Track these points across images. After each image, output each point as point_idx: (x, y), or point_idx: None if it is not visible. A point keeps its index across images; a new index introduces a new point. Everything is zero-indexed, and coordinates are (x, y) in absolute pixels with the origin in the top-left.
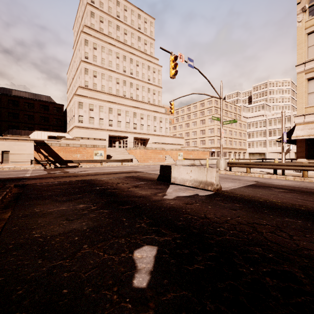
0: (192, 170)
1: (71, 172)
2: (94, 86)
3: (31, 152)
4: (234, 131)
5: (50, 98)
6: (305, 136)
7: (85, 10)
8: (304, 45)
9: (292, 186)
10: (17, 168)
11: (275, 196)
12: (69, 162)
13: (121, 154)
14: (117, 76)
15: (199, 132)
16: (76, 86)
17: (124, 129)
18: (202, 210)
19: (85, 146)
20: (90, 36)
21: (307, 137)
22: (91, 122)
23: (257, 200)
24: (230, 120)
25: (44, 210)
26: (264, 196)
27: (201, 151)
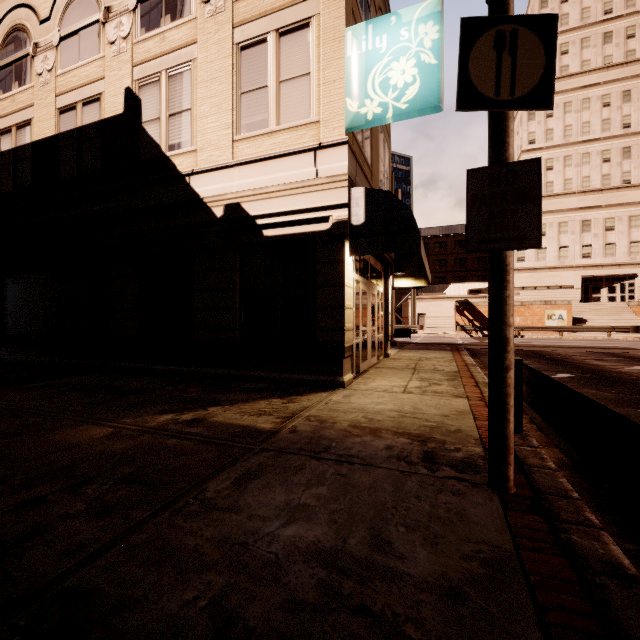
0: None
1: None
2: (547, 187)
3: (447, 315)
4: None
5: None
6: None
7: None
8: None
9: None
10: (441, 335)
11: None
12: None
13: (612, 315)
14: (605, 146)
15: None
16: None
17: (623, 259)
18: None
19: (528, 304)
20: None
21: None
22: (540, 257)
23: None
24: None
25: None
26: None
27: None
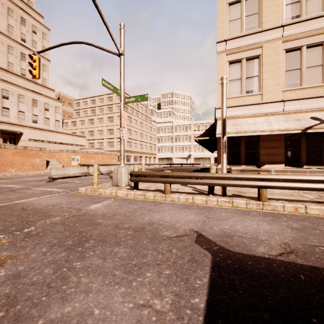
0: None
1: None
2: None
3: None
4: (145, 134)
5: None
6: (232, 133)
7: None
8: (225, 17)
9: None
10: None
11: None
12: None
13: None
14: None
15: (106, 131)
16: None
17: None
18: None
19: None
20: None
21: (234, 135)
22: None
23: None
24: (136, 96)
25: None
26: None
27: (107, 155)
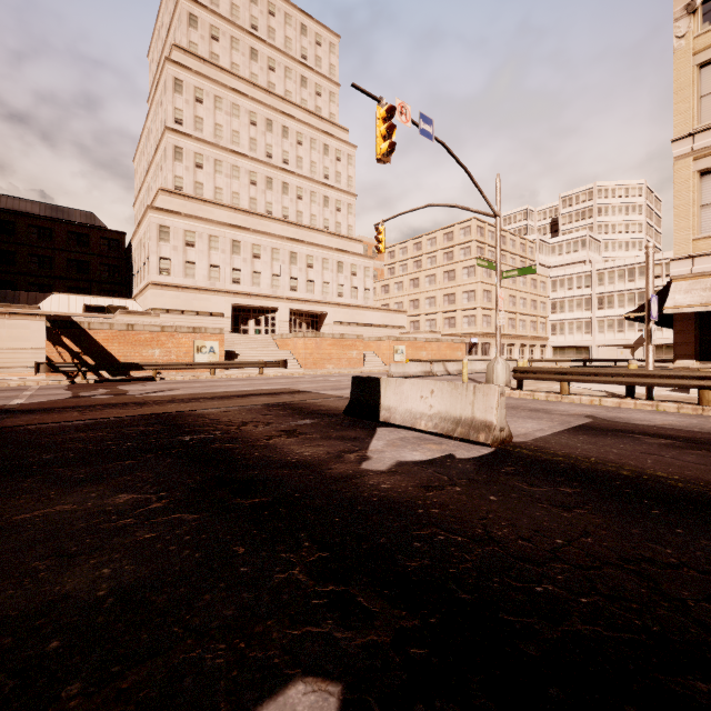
0: (434, 390)
1: (132, 394)
2: (197, 188)
3: (42, 345)
4: (520, 298)
5: (92, 217)
6: (696, 305)
7: (176, 10)
8: (692, 92)
9: (684, 430)
10: (0, 383)
11: (658, 461)
12: (134, 369)
13: (261, 349)
14: (253, 167)
15: (441, 298)
16: (154, 188)
17: (268, 291)
18: (475, 511)
19: (172, 331)
20: (187, 71)
21: (702, 309)
22: (188, 273)
23: (616, 473)
24: (519, 269)
25: (3, 517)
26: (627, 458)
27: (446, 343)
